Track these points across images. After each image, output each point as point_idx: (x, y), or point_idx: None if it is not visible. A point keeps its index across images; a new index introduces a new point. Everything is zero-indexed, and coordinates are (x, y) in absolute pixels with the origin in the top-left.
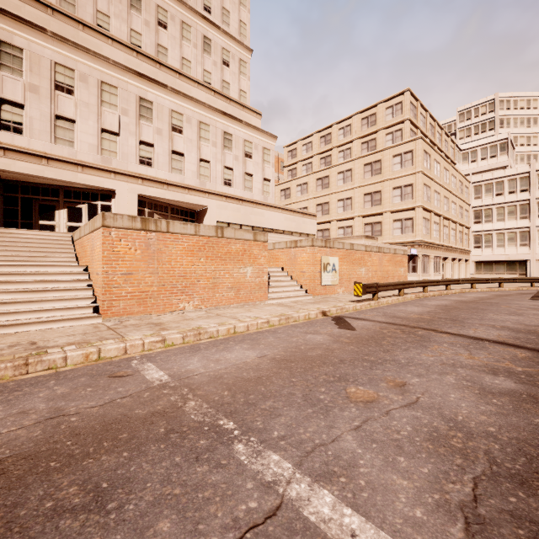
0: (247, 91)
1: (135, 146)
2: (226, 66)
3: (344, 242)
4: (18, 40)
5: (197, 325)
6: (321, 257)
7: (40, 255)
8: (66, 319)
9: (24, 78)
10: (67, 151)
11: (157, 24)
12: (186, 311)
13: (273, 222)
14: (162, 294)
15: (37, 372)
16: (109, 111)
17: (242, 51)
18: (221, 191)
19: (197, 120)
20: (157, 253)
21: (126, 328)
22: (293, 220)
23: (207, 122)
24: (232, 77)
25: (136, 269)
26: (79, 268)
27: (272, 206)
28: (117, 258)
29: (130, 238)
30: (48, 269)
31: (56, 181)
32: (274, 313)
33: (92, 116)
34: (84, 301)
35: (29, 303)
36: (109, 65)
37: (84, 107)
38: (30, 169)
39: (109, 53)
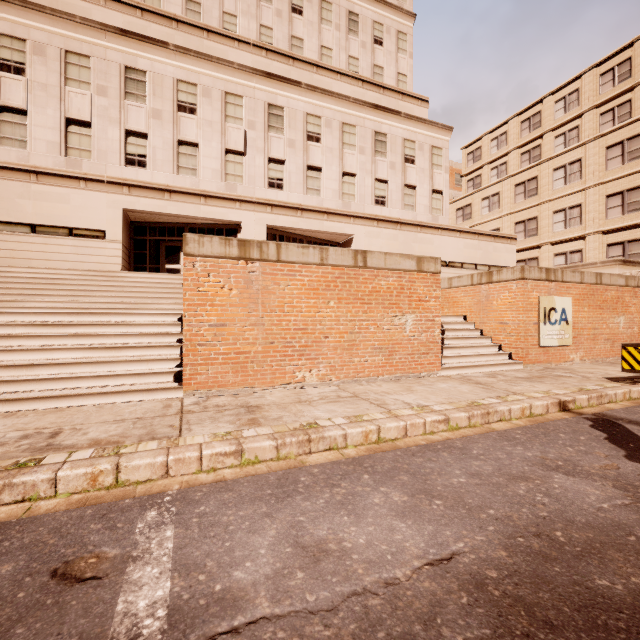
0: (407, 73)
1: (263, 165)
2: (378, 46)
3: (582, 272)
4: (142, 63)
5: (311, 418)
6: (538, 297)
7: (144, 302)
8: (133, 390)
9: (147, 104)
10: (190, 181)
11: (290, 11)
12: (306, 383)
13: (446, 252)
14: (270, 356)
15: (1, 506)
16: (233, 127)
17: (401, 20)
18: (370, 213)
19: (339, 122)
20: (263, 294)
21: (203, 412)
22: (478, 247)
23: (352, 122)
24: (386, 58)
25: (232, 317)
26: (173, 317)
27: (445, 229)
28: (204, 301)
29: (222, 272)
30: (135, 318)
31: (179, 218)
32: (457, 400)
33: (215, 136)
34: (166, 364)
35: (97, 365)
36: (234, 70)
37: (207, 126)
38: (153, 206)
39: (235, 59)
